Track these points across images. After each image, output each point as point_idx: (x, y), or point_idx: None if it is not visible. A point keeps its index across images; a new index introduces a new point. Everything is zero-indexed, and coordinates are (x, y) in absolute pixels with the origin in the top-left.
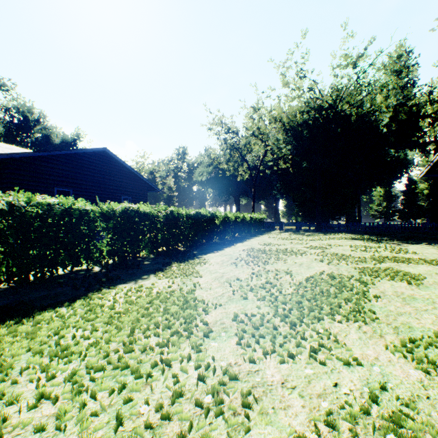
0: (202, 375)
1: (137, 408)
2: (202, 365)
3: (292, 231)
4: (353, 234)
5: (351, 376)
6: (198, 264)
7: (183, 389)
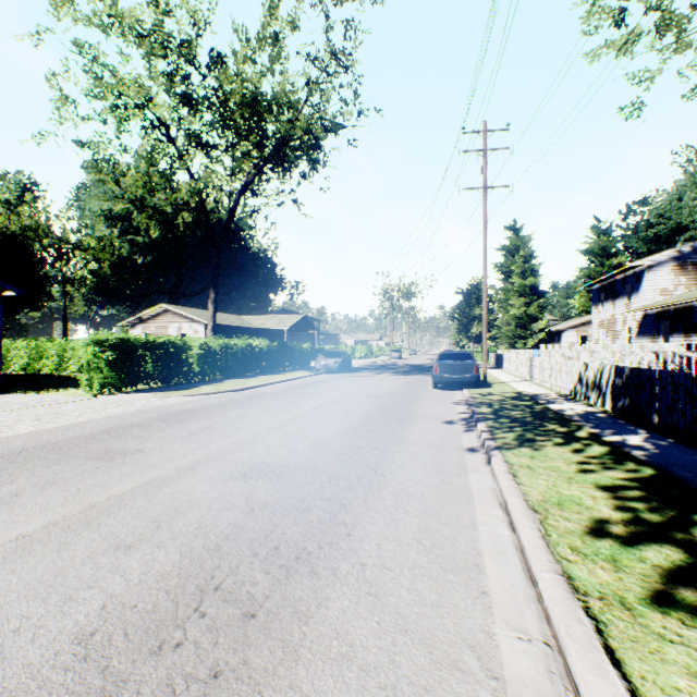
0: None
1: None
2: None
3: None
4: None
5: None
6: None
7: None
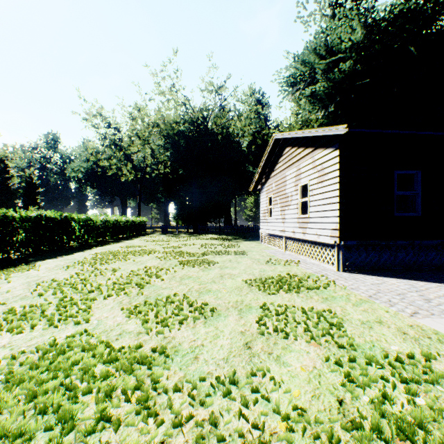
0: None
1: None
2: None
3: (171, 234)
4: (219, 235)
5: (72, 330)
6: (19, 271)
7: None
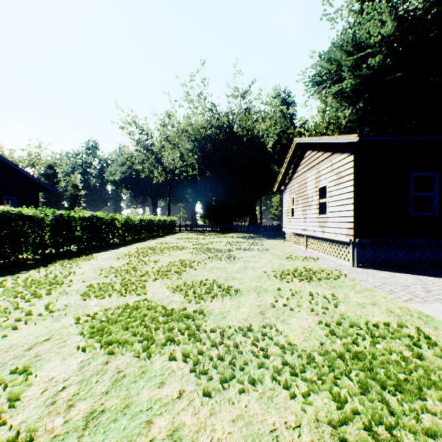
0: (48, 306)
1: (1, 321)
2: (51, 305)
3: (199, 232)
4: (244, 233)
5: (136, 298)
6: (83, 260)
7: (34, 313)
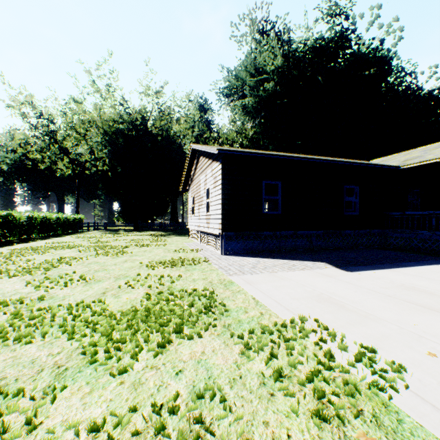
0: None
1: None
2: None
3: (110, 231)
4: (159, 231)
5: None
6: None
7: None
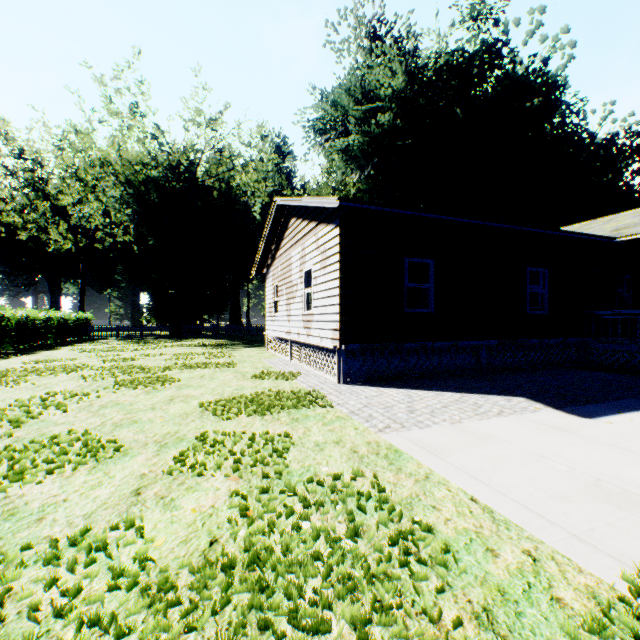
0: None
1: None
2: None
3: (137, 339)
4: (215, 339)
5: None
6: None
7: None
